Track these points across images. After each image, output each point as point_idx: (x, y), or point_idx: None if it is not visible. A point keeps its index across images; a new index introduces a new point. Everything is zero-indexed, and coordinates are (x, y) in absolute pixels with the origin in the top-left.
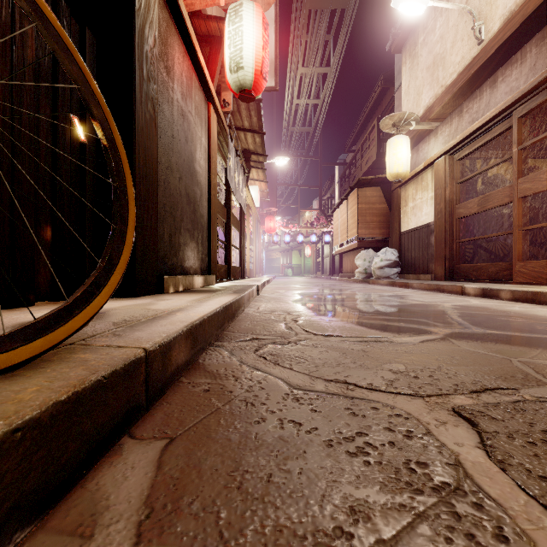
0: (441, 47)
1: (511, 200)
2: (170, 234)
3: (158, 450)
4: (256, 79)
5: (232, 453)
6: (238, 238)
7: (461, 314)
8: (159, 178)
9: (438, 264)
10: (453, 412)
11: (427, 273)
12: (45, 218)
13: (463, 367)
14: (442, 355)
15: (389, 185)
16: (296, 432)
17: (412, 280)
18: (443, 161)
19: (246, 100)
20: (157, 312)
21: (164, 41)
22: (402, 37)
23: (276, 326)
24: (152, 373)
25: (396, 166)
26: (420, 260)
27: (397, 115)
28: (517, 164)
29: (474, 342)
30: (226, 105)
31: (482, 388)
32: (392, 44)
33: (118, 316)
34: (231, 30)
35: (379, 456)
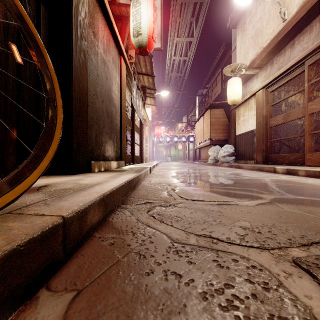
0: (260, 24)
1: (303, 115)
2: (96, 135)
3: (66, 304)
4: (149, 41)
5: (126, 307)
6: (139, 139)
7: (277, 185)
8: (88, 100)
9: (258, 154)
10: (294, 264)
11: (252, 159)
12: (12, 124)
13: (290, 224)
14: (273, 215)
15: (228, 107)
16: (177, 283)
17: (243, 164)
18: (261, 92)
19: (143, 54)
20: (82, 185)
21: (92, 16)
22: (237, 19)
23: (161, 193)
24: (70, 234)
25: (233, 95)
26: (247, 152)
27: (233, 65)
28: (307, 93)
29: (291, 205)
30: (131, 58)
31: (309, 242)
32: (230, 23)
33: (55, 189)
34: (134, 11)
35: (247, 310)
